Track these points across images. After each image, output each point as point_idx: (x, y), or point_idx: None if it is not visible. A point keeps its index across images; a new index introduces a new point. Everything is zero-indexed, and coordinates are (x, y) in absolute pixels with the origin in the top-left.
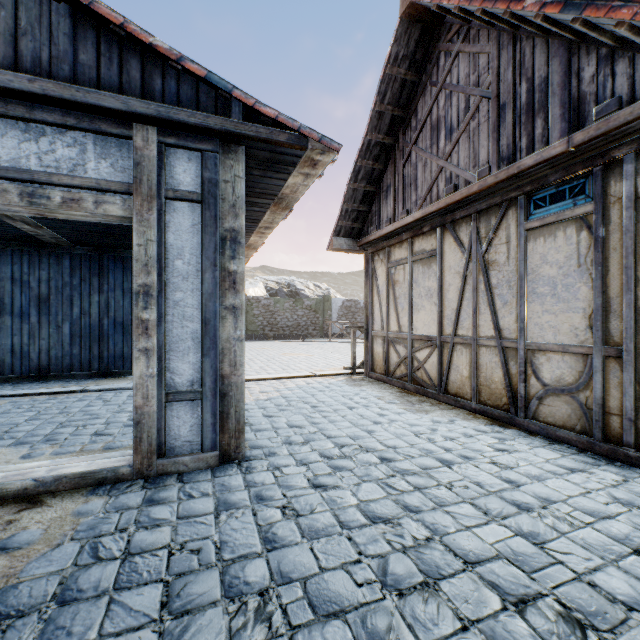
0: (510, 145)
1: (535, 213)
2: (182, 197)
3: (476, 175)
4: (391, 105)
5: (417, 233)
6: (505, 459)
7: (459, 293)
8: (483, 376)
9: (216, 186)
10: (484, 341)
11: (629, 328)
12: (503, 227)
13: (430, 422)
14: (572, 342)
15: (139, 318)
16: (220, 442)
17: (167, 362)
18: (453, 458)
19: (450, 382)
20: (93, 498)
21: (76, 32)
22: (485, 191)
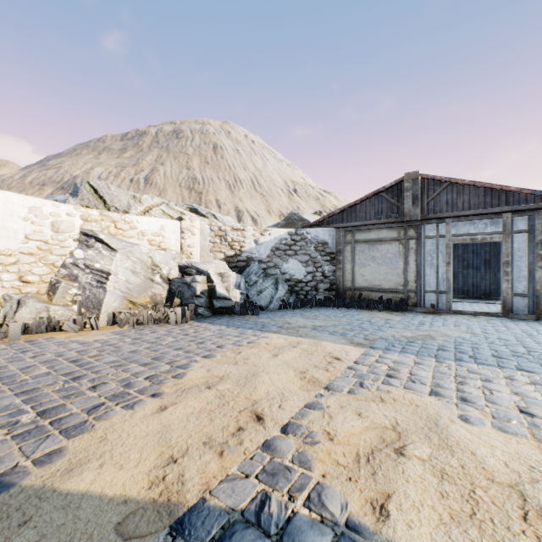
0: None
1: None
2: (519, 232)
3: None
4: None
5: None
6: None
7: None
8: None
9: (533, 226)
10: None
11: None
12: None
13: None
14: None
15: (504, 270)
16: (535, 312)
17: (513, 284)
18: None
19: None
20: (492, 318)
21: (484, 194)
22: None
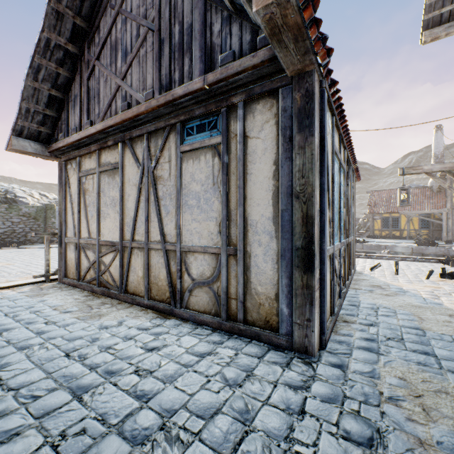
0: (168, 75)
1: (188, 139)
2: None
3: (144, 97)
4: (72, 10)
5: (103, 146)
6: (151, 361)
7: (136, 203)
8: (153, 275)
9: None
10: (154, 245)
11: (241, 233)
12: (167, 148)
13: (97, 330)
14: (210, 244)
15: None
16: None
17: None
18: (94, 380)
19: (129, 282)
20: None
21: None
22: (152, 113)
